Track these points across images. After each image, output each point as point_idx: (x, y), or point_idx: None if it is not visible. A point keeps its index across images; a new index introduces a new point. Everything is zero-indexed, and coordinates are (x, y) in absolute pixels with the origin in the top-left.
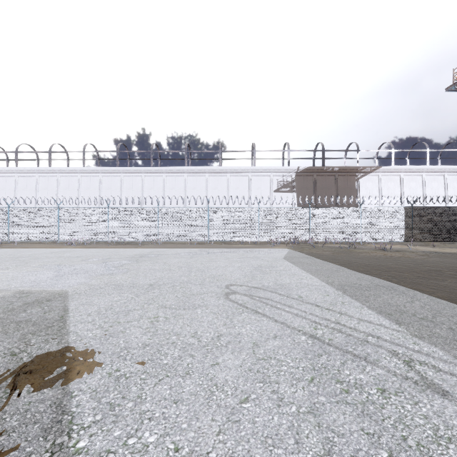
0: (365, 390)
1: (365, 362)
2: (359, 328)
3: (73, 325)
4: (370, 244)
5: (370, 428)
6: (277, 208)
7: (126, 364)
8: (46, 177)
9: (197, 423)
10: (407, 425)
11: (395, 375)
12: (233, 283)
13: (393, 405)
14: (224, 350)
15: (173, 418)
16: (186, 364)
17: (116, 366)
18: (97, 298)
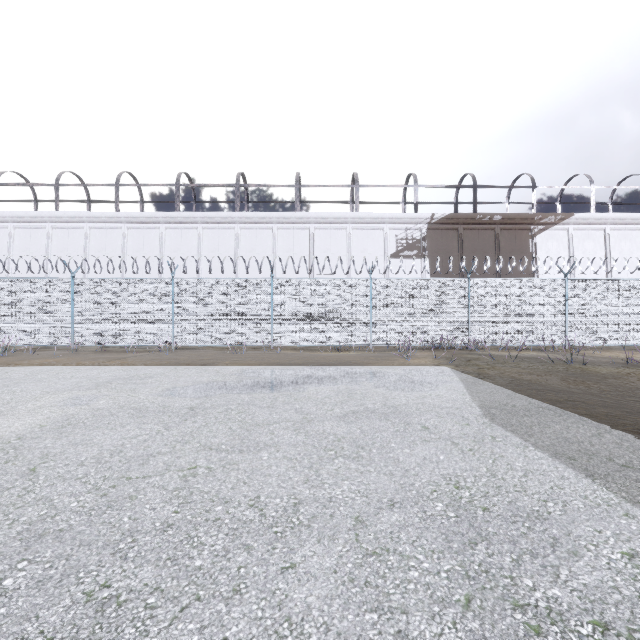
0: None
1: None
2: None
3: None
4: (583, 350)
5: None
6: (406, 281)
7: None
8: None
9: None
10: None
11: None
12: None
13: None
14: None
15: None
16: None
17: None
18: None
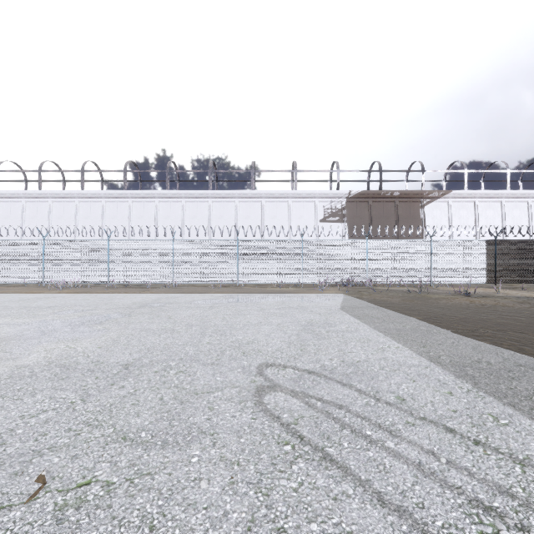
0: None
1: None
2: None
3: None
4: (443, 287)
5: None
6: (325, 241)
7: None
8: (35, 202)
9: None
10: None
11: None
12: (270, 362)
13: None
14: None
15: None
16: None
17: None
18: (1, 404)
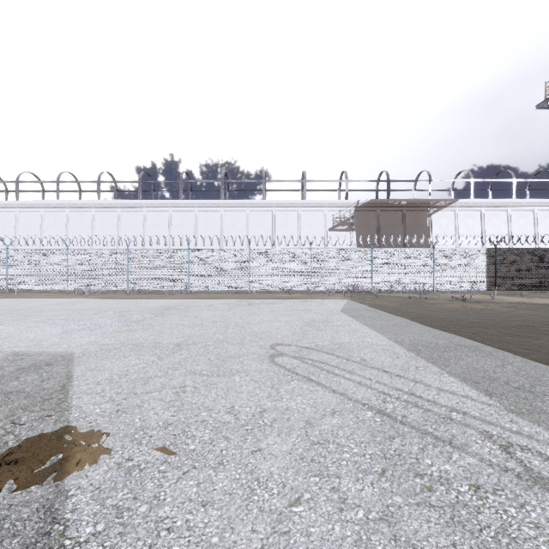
0: (454, 486)
1: (451, 447)
2: (439, 400)
3: (77, 397)
4: (446, 293)
5: (464, 543)
6: (333, 250)
7: (142, 450)
8: (53, 212)
9: (232, 536)
10: (513, 539)
11: (491, 465)
12: (279, 343)
13: (492, 508)
14: (268, 431)
15: (200, 529)
16: (218, 450)
17: (128, 454)
18: (110, 361)
